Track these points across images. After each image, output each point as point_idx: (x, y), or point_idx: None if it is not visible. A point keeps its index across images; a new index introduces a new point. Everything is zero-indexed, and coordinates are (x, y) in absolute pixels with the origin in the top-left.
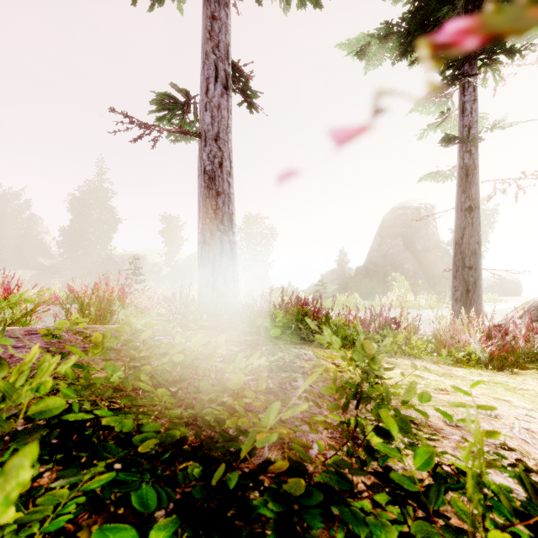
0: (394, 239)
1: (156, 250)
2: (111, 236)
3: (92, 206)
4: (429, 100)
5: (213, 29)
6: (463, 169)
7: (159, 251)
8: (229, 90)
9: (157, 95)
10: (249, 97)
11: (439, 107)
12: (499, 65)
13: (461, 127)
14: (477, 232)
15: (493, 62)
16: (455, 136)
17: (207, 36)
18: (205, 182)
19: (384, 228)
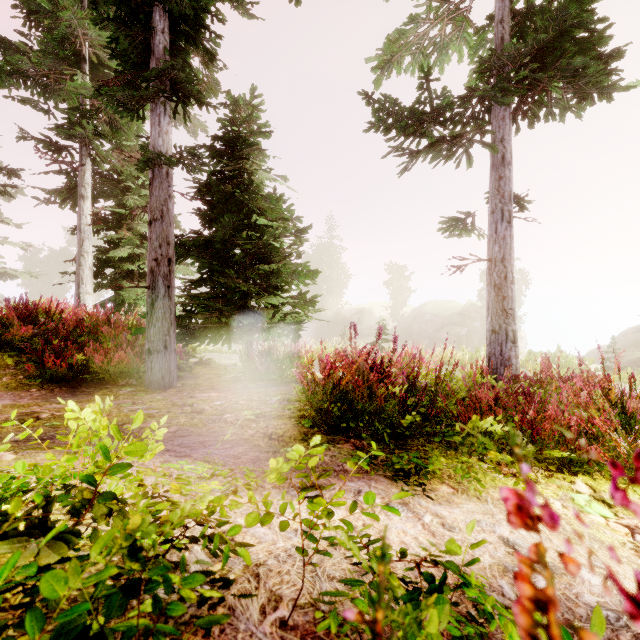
0: None
1: (381, 303)
2: (340, 291)
3: (325, 263)
4: None
5: (500, 186)
6: None
7: (384, 304)
8: (511, 223)
9: (447, 221)
10: (522, 204)
11: None
12: None
13: None
14: None
15: None
16: None
17: (495, 193)
18: (495, 292)
19: None
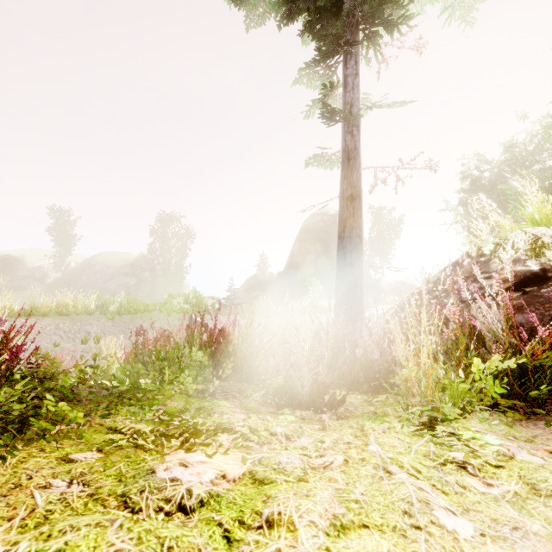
0: (313, 244)
1: (40, 251)
2: None
3: None
4: (312, 70)
5: None
6: (345, 152)
7: (44, 252)
8: None
9: None
10: None
11: (324, 81)
12: (381, 43)
13: (343, 104)
14: (359, 224)
15: (374, 35)
16: (333, 108)
17: None
18: None
19: (304, 233)
